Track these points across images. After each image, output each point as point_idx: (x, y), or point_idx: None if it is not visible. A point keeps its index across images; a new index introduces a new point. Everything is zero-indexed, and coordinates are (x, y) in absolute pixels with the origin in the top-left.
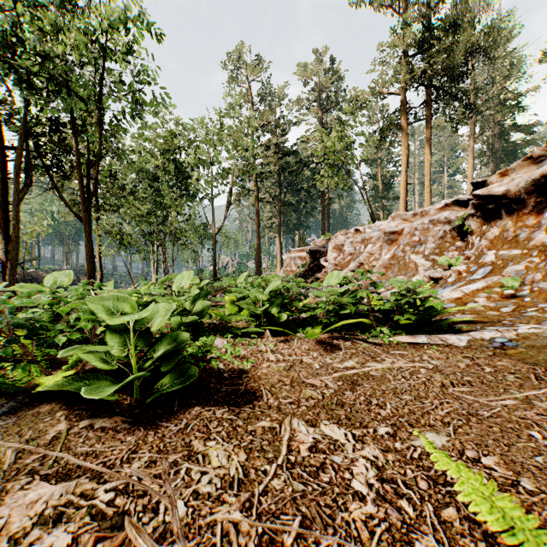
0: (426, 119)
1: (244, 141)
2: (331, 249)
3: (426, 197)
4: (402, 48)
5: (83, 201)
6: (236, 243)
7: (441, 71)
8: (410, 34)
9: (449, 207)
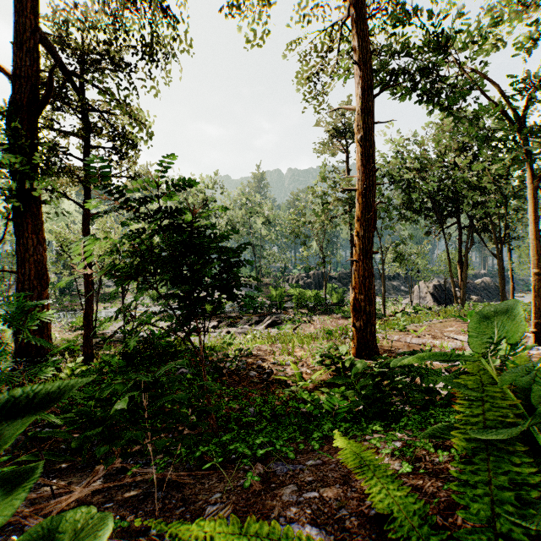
0: None
1: None
2: None
3: None
4: None
5: (498, 248)
6: None
7: None
8: None
9: None
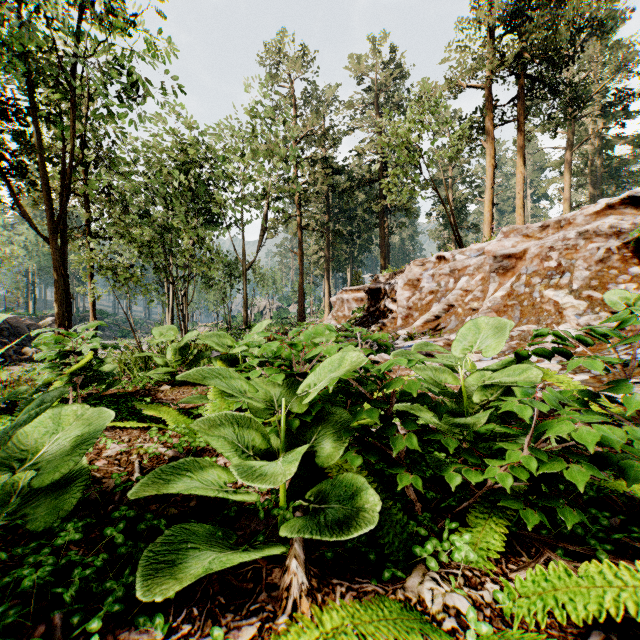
0: (518, 119)
1: (283, 149)
2: (401, 286)
3: (518, 220)
4: (488, 26)
5: (50, 217)
6: (274, 282)
7: (540, 54)
8: (500, 5)
9: (613, 209)
